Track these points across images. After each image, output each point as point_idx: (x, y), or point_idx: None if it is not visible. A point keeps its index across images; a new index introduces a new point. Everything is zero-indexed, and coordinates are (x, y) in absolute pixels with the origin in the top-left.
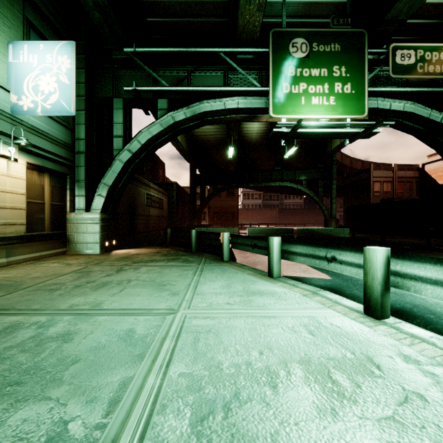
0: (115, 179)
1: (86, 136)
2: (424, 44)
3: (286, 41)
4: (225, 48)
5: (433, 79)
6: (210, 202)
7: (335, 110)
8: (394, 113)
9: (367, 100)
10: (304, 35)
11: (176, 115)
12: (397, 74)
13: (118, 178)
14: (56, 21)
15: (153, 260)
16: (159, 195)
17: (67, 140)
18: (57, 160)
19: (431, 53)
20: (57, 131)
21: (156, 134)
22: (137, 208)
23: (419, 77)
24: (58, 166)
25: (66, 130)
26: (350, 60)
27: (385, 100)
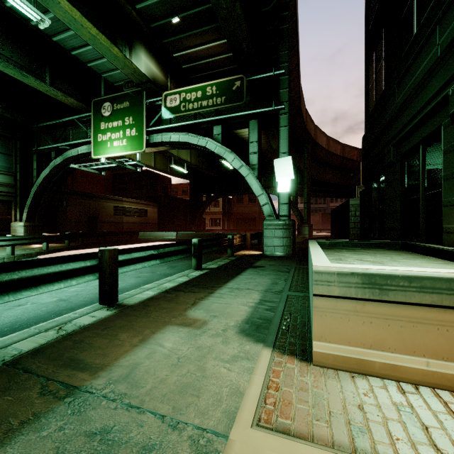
0: (31, 202)
1: (20, 178)
2: (186, 88)
3: (100, 106)
4: (76, 115)
5: (199, 113)
6: (232, 209)
7: (126, 148)
8: (179, 143)
9: (145, 138)
10: (109, 100)
11: (57, 162)
12: (168, 115)
13: (35, 201)
14: (1, 119)
15: (20, 248)
16: (141, 206)
17: (10, 182)
18: (1, 194)
19: (191, 94)
20: (0, 178)
21: (48, 174)
22: (101, 217)
23: (182, 115)
24: (3, 197)
25: (10, 176)
26: (135, 111)
27: (168, 134)
